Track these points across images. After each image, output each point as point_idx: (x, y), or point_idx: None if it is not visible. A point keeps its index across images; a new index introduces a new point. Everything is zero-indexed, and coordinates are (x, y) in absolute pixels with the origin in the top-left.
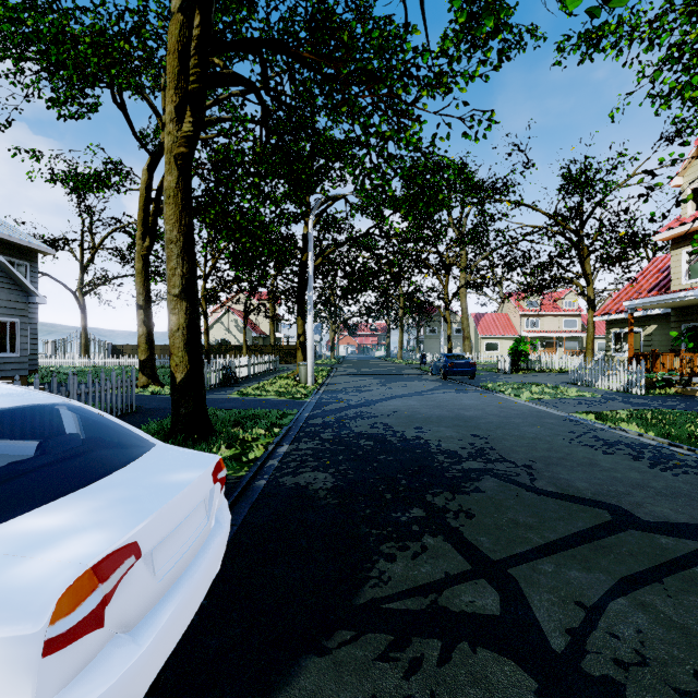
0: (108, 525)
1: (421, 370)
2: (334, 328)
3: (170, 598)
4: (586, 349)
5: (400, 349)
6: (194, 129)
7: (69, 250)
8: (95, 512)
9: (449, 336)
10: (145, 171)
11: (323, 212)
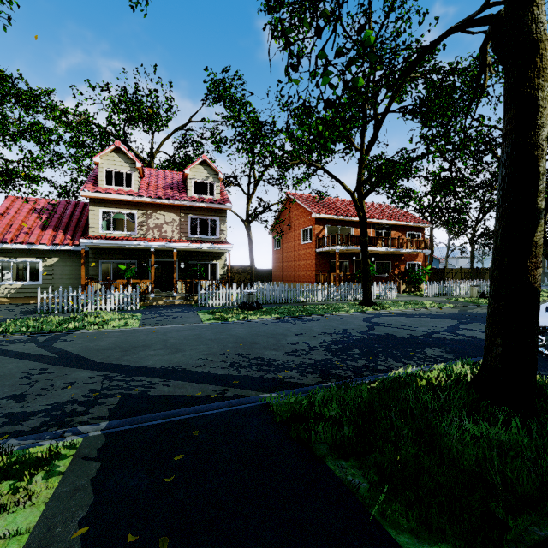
0: None
1: None
2: None
3: None
4: None
5: None
6: None
7: None
8: None
9: None
10: None
11: None
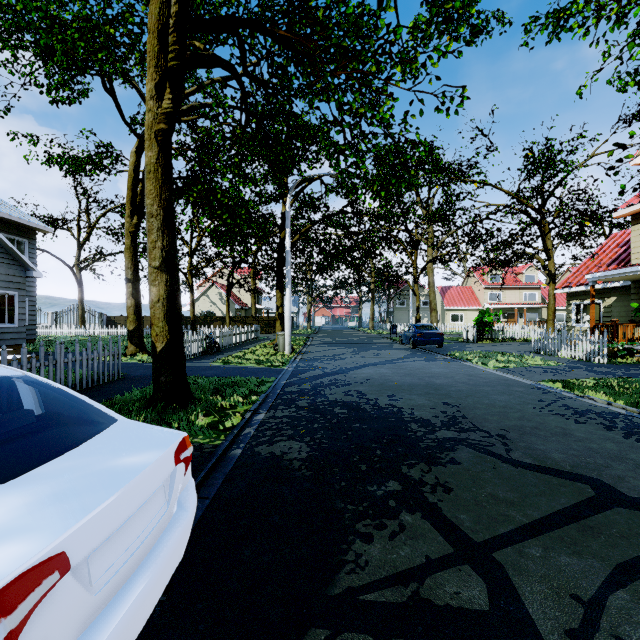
0: (29, 531)
1: (391, 339)
2: (310, 301)
3: (112, 610)
4: (547, 320)
5: (372, 320)
6: (173, 105)
7: (67, 229)
8: (18, 512)
9: (418, 308)
10: (133, 153)
11: (300, 192)
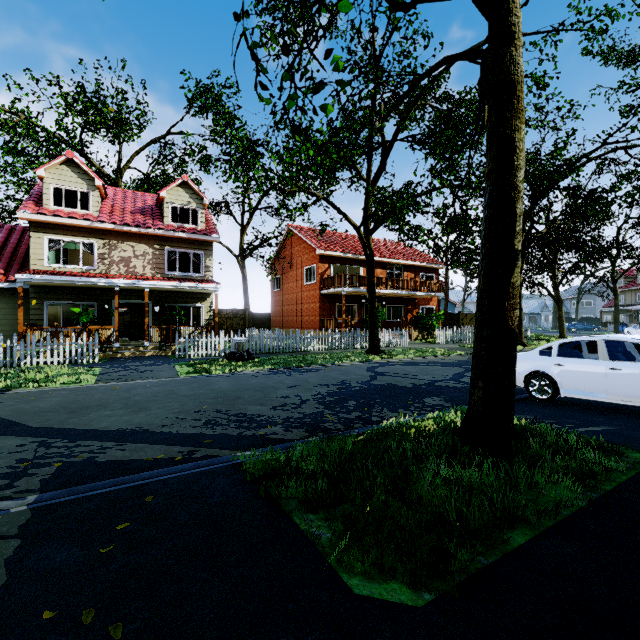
0: None
1: None
2: None
3: None
4: None
5: None
6: None
7: None
8: None
9: None
10: None
11: None
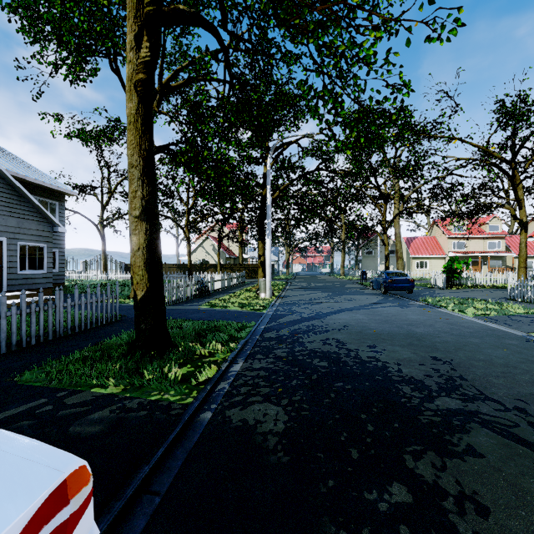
0: None
1: (362, 284)
2: (289, 251)
3: None
4: (518, 267)
5: (343, 267)
6: (151, 54)
7: (93, 194)
8: None
9: (387, 256)
10: None
11: (279, 154)
